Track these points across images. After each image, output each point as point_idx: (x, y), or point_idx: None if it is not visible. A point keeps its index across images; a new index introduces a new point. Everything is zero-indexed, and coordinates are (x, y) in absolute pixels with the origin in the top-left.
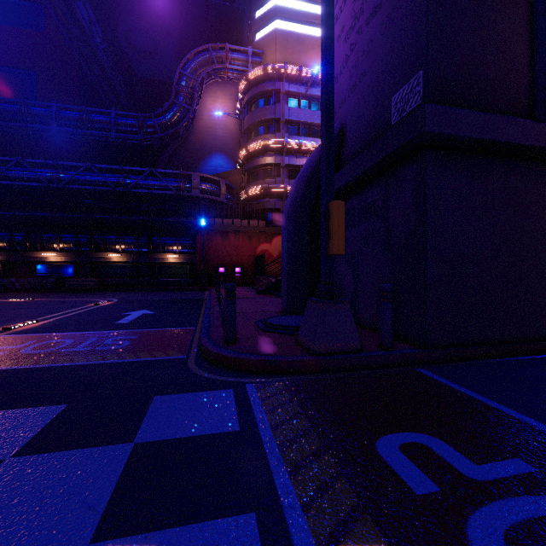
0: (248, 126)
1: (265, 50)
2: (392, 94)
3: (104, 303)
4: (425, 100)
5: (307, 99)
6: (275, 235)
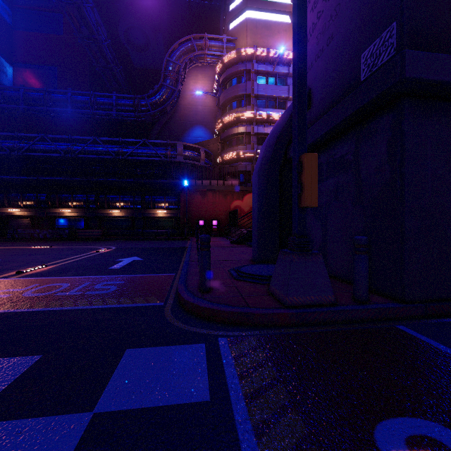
0: (223, 102)
1: (238, 37)
2: (362, 51)
3: (104, 250)
4: (399, 51)
5: (274, 76)
6: (246, 193)
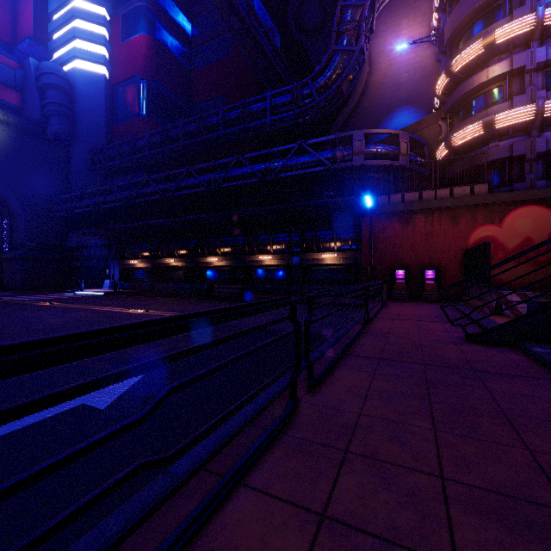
0: (451, 34)
1: None
2: None
3: None
4: None
5: None
6: (512, 206)
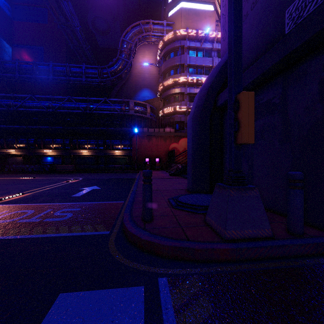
0: (164, 70)
1: (174, 22)
2: (286, 7)
3: (73, 180)
4: None
5: (201, 50)
6: (181, 137)
